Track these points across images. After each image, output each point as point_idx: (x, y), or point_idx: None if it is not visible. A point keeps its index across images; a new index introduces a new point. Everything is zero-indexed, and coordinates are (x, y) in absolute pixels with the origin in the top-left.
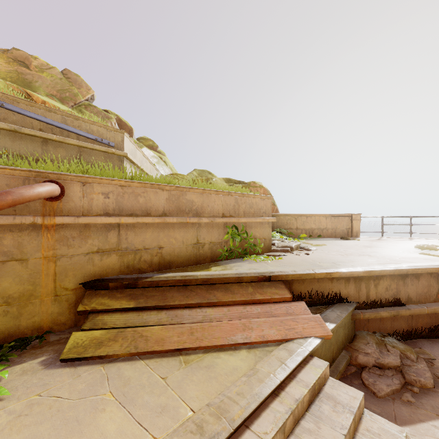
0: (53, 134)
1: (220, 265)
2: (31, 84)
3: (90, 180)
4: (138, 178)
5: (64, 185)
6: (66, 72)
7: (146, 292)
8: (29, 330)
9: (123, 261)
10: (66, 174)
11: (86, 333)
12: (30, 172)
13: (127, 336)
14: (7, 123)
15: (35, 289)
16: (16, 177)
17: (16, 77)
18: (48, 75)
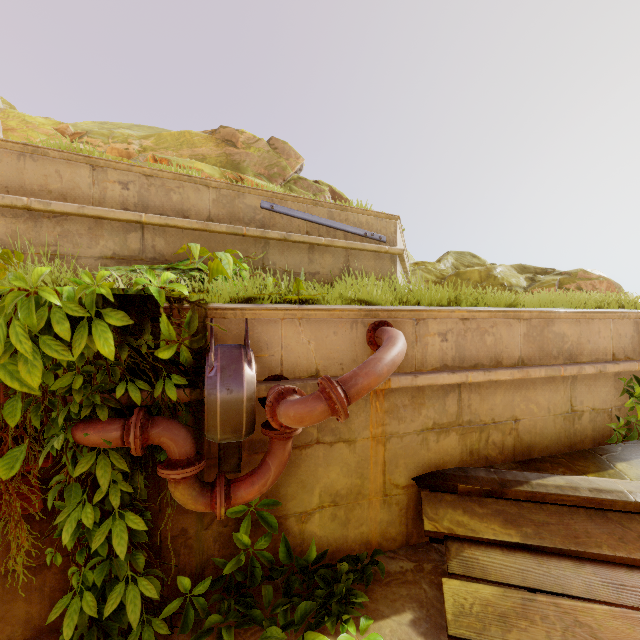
0: (319, 235)
1: (624, 457)
2: (240, 165)
3: (425, 314)
4: (465, 298)
5: (394, 326)
6: (273, 141)
7: (526, 512)
8: (357, 544)
9: (464, 443)
10: (398, 309)
11: (465, 586)
12: (359, 311)
13: (548, 615)
14: (276, 230)
15: (362, 484)
16: (343, 320)
17: (225, 161)
18: (255, 150)
